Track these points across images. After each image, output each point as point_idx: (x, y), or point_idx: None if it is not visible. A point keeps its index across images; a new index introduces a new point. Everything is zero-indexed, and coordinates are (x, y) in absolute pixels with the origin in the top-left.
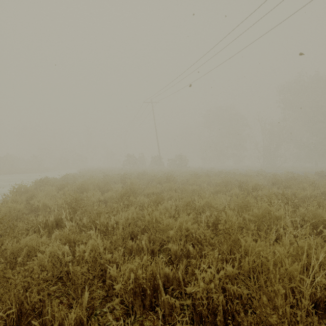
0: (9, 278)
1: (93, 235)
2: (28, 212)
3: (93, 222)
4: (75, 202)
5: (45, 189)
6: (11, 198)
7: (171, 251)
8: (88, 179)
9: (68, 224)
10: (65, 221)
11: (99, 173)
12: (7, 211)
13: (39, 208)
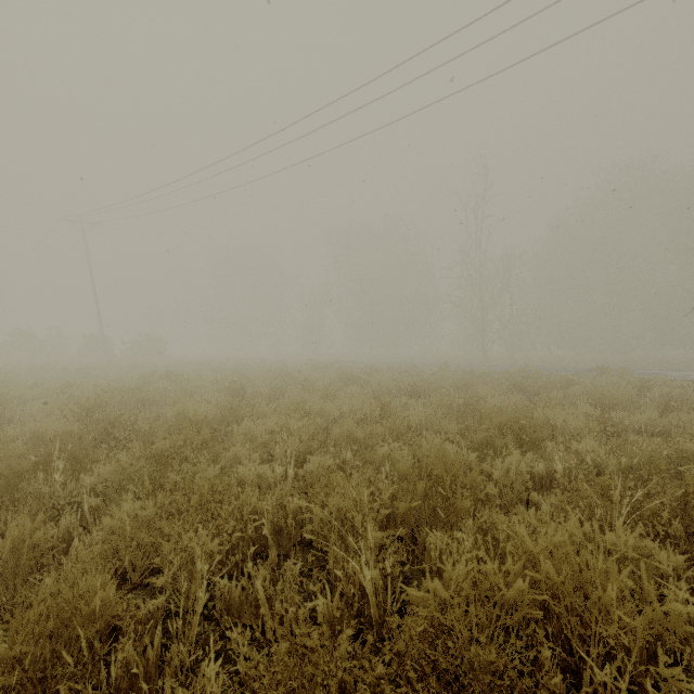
0: None
1: None
2: None
3: None
4: None
5: None
6: None
7: None
8: None
9: None
10: None
11: None
12: None
13: None
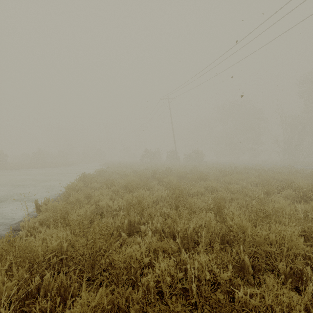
0: (172, 310)
1: (179, 243)
2: (91, 211)
3: (169, 228)
4: (139, 204)
5: (91, 186)
6: (74, 197)
7: (280, 270)
8: (122, 175)
9: (141, 228)
10: (134, 223)
11: (126, 169)
12: (84, 213)
13: (102, 207)
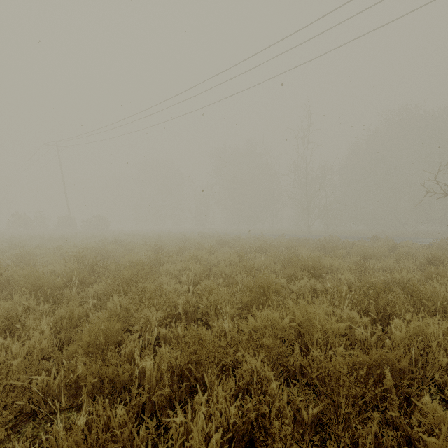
0: None
1: None
2: None
3: None
4: None
5: None
6: None
7: None
8: None
9: None
10: None
11: None
12: None
13: None
